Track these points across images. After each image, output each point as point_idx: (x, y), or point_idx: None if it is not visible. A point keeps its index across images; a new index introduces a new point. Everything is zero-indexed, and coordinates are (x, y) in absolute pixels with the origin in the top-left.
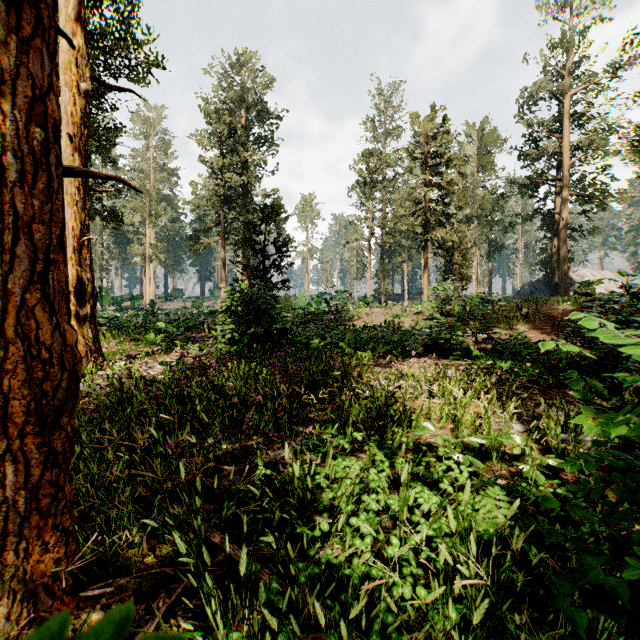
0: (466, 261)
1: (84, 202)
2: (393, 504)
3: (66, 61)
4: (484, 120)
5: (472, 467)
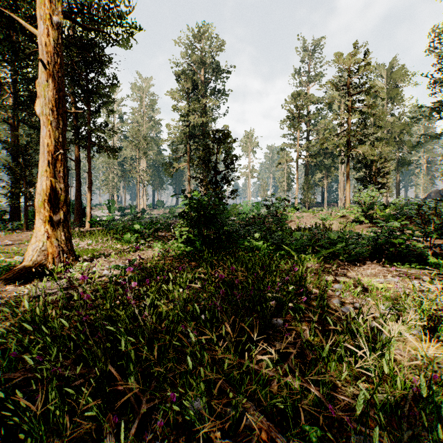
0: (383, 173)
1: (57, 122)
2: None
3: None
4: (393, 60)
5: None
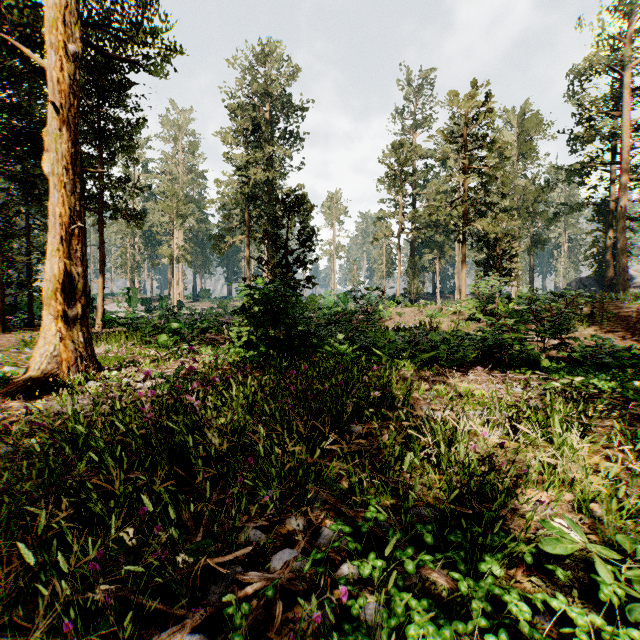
0: (509, 255)
1: (74, 184)
2: None
3: (51, 18)
4: (525, 104)
5: None
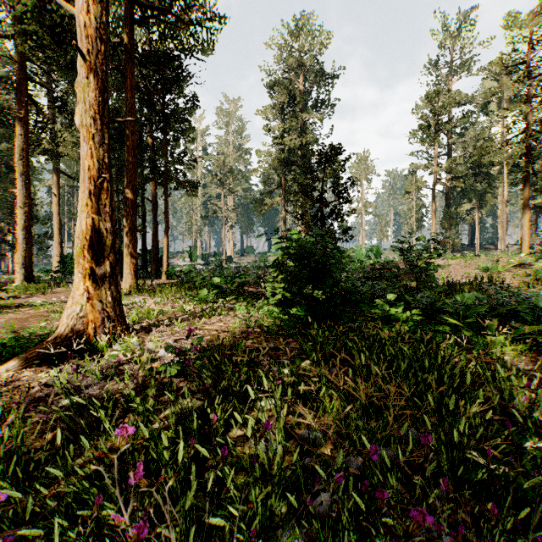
0: None
1: (102, 135)
2: None
3: None
4: None
5: None
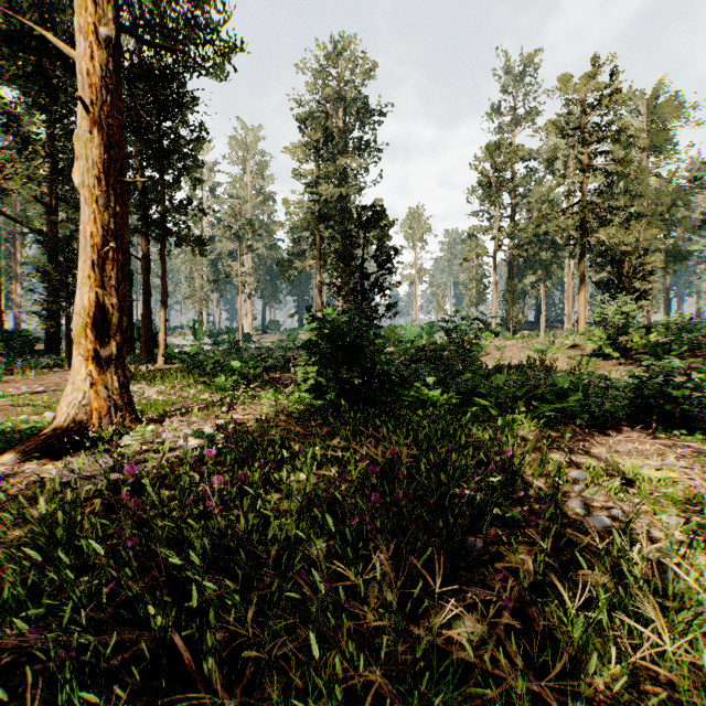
0: (642, 273)
1: (107, 198)
2: None
3: None
4: (658, 84)
5: None
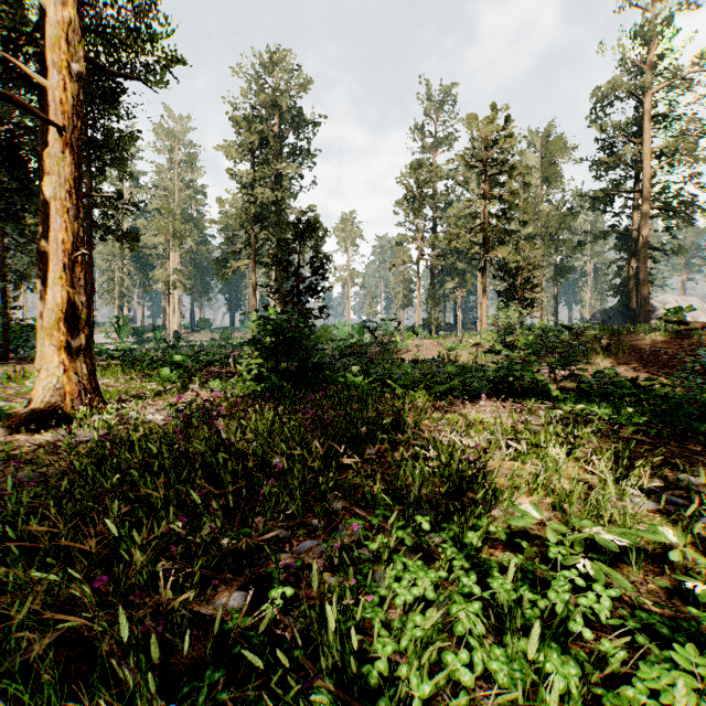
0: (531, 285)
1: (77, 209)
2: (499, 671)
3: (54, 36)
4: (549, 125)
5: (614, 588)
